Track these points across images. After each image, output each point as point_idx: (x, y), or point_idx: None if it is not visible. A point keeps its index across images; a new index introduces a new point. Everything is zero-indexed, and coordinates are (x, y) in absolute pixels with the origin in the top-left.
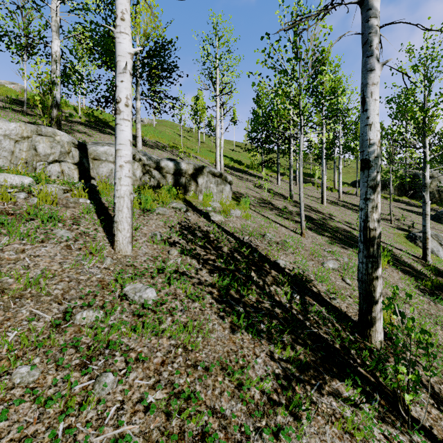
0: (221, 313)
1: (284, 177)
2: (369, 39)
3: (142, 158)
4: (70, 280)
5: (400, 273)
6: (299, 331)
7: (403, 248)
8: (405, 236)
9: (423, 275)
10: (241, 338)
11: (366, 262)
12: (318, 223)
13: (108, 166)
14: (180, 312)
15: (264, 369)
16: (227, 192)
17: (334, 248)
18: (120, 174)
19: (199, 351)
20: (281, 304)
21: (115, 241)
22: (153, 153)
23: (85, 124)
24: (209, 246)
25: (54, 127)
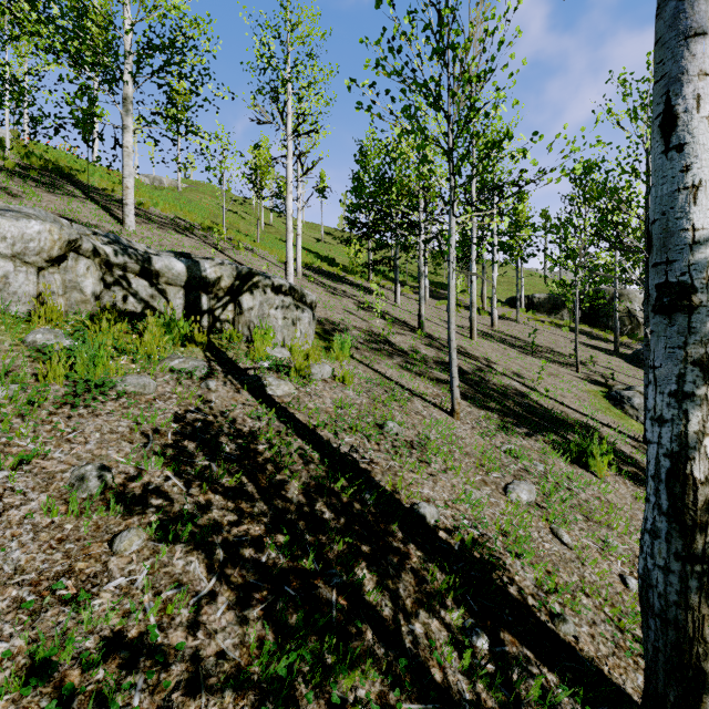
0: None
1: (404, 289)
2: None
3: (101, 250)
4: None
5: (628, 482)
6: None
7: (611, 422)
8: (604, 395)
9: None
10: None
11: (681, 572)
12: (473, 381)
13: None
14: None
15: None
16: (305, 325)
17: (513, 438)
18: None
19: None
20: (451, 703)
21: None
22: (160, 238)
23: (13, 172)
24: (251, 485)
25: None
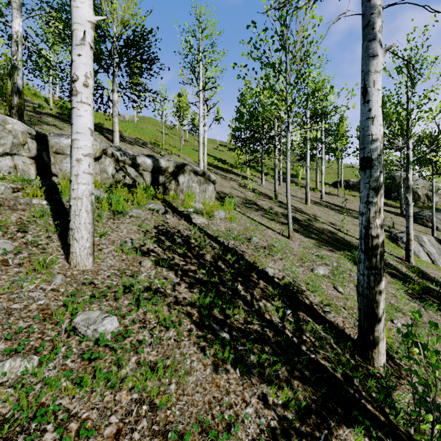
0: (202, 344)
1: (267, 177)
2: (371, 20)
3: (115, 154)
4: None
5: (387, 276)
6: (295, 360)
7: (387, 250)
8: (387, 237)
9: (409, 277)
10: (226, 379)
11: (368, 274)
12: (303, 225)
13: None
14: (148, 347)
15: (257, 423)
16: (210, 192)
17: (322, 251)
18: (77, 170)
19: (170, 406)
20: (272, 324)
21: (71, 252)
22: (131, 149)
23: (56, 116)
24: (189, 253)
25: (14, 117)
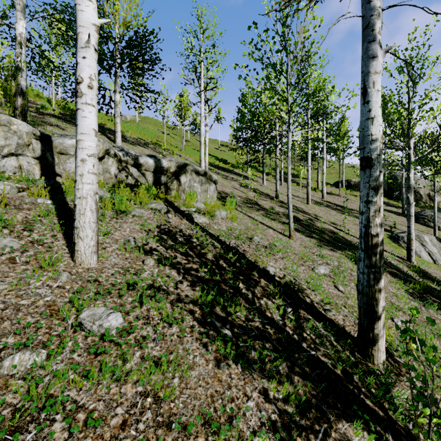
0: (204, 340)
1: (269, 177)
2: (371, 22)
3: (117, 154)
4: (5, 307)
5: (388, 275)
6: (295, 356)
7: (388, 249)
8: (388, 236)
9: (410, 277)
10: (228, 373)
11: (368, 273)
12: (305, 224)
13: None
14: (152, 342)
15: (258, 416)
16: (212, 192)
17: (323, 250)
18: (82, 170)
19: (174, 399)
20: (273, 322)
21: (76, 251)
22: (133, 149)
23: (59, 117)
24: (191, 252)
25: (18, 118)
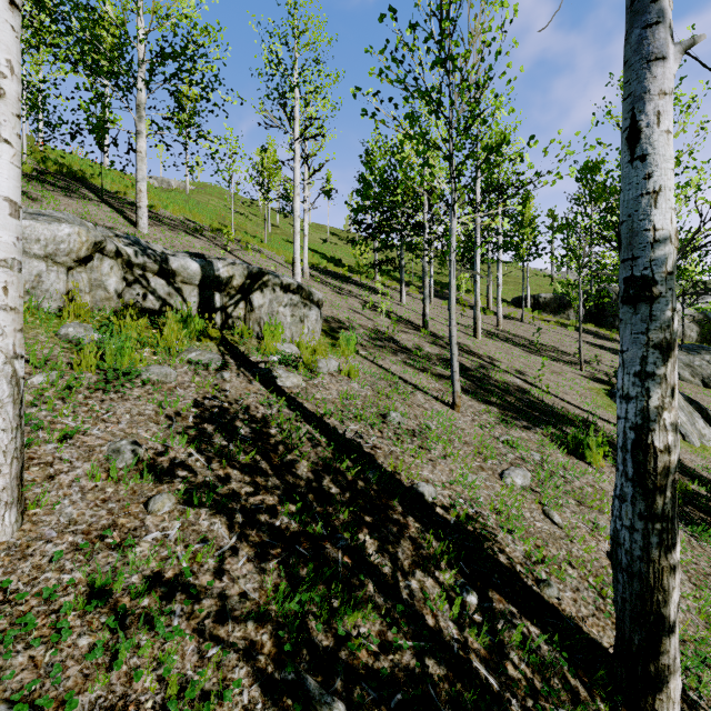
0: None
1: (410, 289)
2: None
3: (123, 251)
4: None
5: None
6: None
7: (611, 418)
8: (607, 393)
9: None
10: None
11: (644, 530)
12: (475, 378)
13: (29, 266)
14: None
15: None
16: (312, 322)
17: (512, 430)
18: None
19: None
20: (441, 643)
21: None
22: (172, 240)
23: (31, 176)
24: (264, 462)
25: None
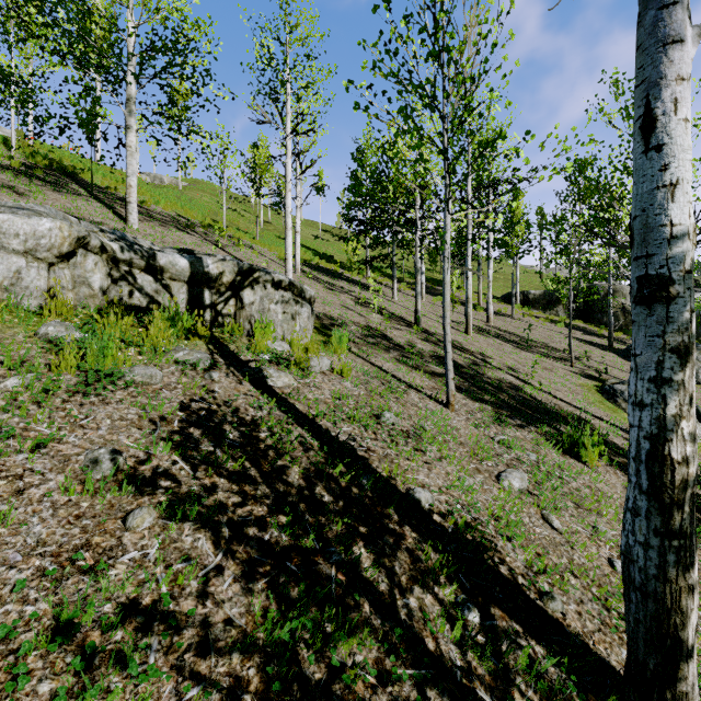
0: None
1: (401, 285)
2: None
3: (108, 246)
4: None
5: (619, 472)
6: None
7: (603, 415)
8: (598, 389)
9: None
10: None
11: (660, 547)
12: (468, 375)
13: (7, 262)
14: None
15: None
16: (304, 320)
17: (507, 429)
18: None
19: None
20: (443, 670)
21: None
22: (163, 236)
23: (20, 171)
24: (254, 469)
25: None
